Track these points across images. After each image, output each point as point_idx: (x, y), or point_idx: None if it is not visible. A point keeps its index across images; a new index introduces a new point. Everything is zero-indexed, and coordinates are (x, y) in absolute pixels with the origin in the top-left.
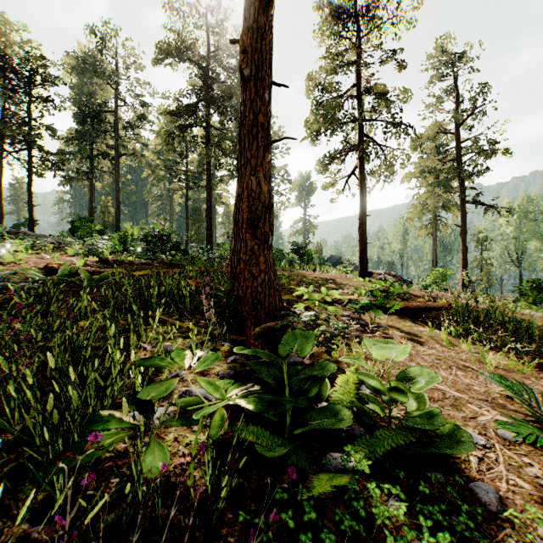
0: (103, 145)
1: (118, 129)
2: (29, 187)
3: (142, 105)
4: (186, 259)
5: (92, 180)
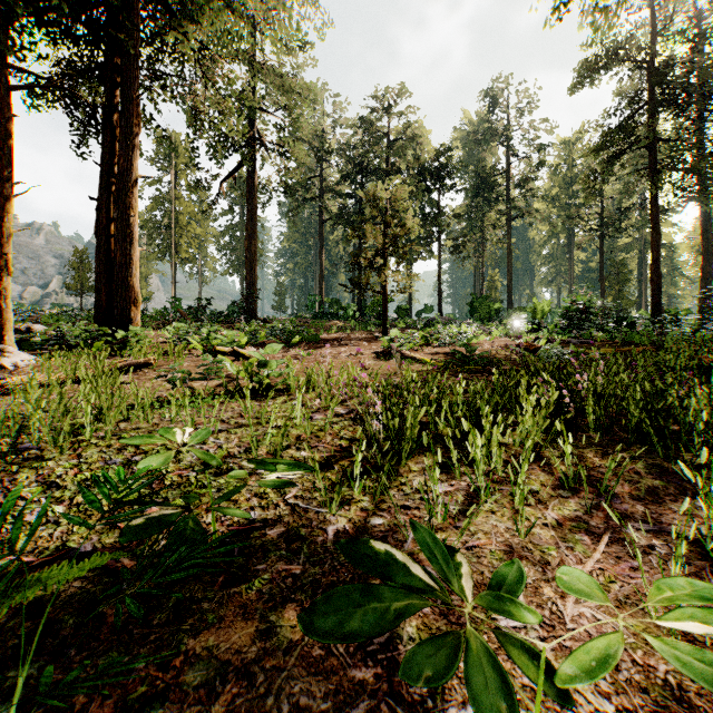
0: (492, 213)
1: (509, 189)
2: (438, 275)
3: (539, 149)
4: (634, 335)
5: (483, 255)
